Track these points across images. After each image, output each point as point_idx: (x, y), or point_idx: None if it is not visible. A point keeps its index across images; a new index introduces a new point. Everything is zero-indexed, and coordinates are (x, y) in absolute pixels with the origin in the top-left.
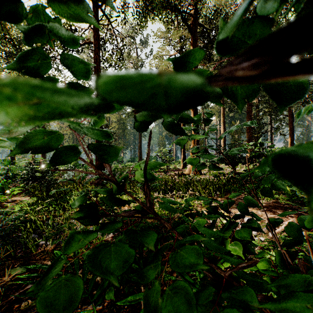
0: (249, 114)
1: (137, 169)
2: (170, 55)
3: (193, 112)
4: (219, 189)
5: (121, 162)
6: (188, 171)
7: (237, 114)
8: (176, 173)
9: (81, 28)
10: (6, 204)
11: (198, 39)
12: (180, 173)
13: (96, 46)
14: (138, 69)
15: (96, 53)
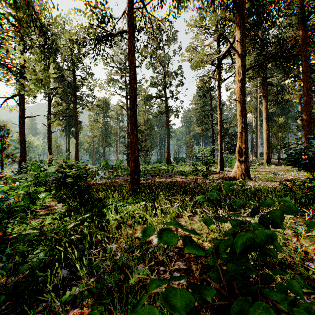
0: (306, 105)
1: (168, 171)
2: (205, 45)
3: (240, 104)
4: (300, 204)
5: (148, 163)
6: (233, 175)
7: (279, 109)
8: (216, 177)
9: (114, 18)
10: (38, 211)
11: (245, 17)
12: (221, 177)
13: (131, 34)
14: (167, 67)
15: (130, 41)
